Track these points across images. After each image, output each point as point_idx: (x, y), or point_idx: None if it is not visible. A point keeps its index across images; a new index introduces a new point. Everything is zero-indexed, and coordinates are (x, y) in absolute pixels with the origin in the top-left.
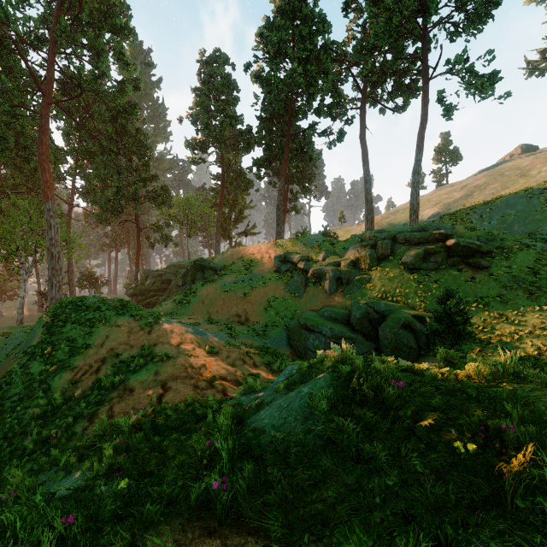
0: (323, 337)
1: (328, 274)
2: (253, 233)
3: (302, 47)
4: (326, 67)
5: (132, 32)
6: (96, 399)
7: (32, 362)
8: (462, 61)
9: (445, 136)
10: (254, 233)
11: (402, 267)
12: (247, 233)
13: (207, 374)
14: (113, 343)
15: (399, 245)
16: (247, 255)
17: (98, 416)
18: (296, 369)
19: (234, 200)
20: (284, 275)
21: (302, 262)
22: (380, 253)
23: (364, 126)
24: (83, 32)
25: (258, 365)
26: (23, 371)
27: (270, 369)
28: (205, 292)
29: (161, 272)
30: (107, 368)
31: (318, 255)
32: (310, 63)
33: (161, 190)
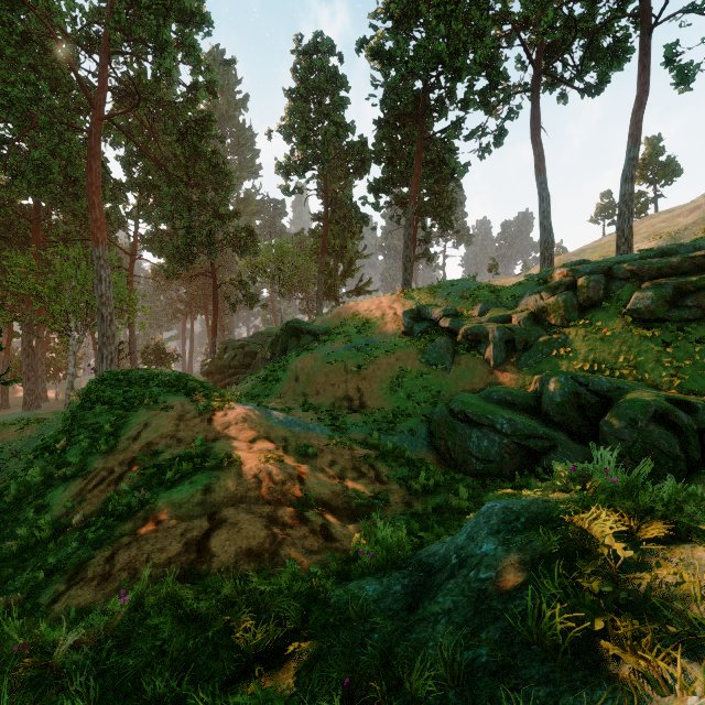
0: (496, 434)
1: (492, 335)
2: (367, 292)
3: None
4: (479, 27)
5: (206, 20)
6: (95, 535)
7: (39, 461)
8: None
9: (654, 141)
10: (368, 292)
11: (628, 319)
12: (359, 292)
13: (295, 495)
14: (152, 434)
15: (619, 283)
16: (361, 312)
17: (87, 572)
18: (521, 517)
19: (342, 246)
20: (418, 339)
21: (446, 318)
22: (585, 297)
23: (538, 117)
24: (142, 21)
25: (385, 480)
26: (26, 474)
27: (407, 489)
28: (300, 365)
29: (244, 341)
30: (131, 477)
31: (471, 309)
32: (457, 19)
33: (244, 231)
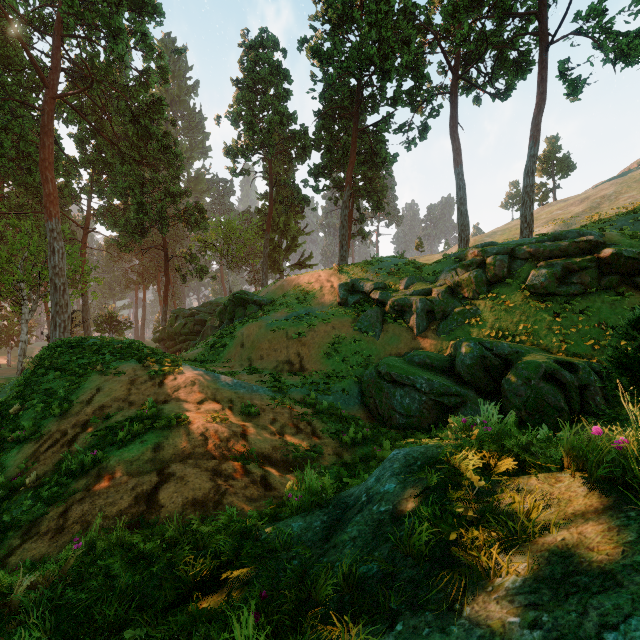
0: (416, 392)
1: (415, 306)
2: (309, 265)
3: (375, 9)
4: (406, 35)
5: (157, 11)
6: (48, 492)
7: None
8: (600, 12)
9: (553, 140)
10: (310, 265)
11: (526, 293)
12: (301, 265)
13: (238, 450)
14: (105, 398)
15: (520, 262)
16: (302, 284)
17: (41, 527)
18: (418, 461)
19: (285, 224)
20: (352, 309)
21: (376, 291)
22: (492, 274)
23: (456, 116)
24: (95, 7)
25: (319, 434)
26: None
27: (339, 442)
28: (246, 332)
29: (194, 310)
30: (84, 438)
31: (398, 283)
32: (386, 27)
33: (194, 208)
